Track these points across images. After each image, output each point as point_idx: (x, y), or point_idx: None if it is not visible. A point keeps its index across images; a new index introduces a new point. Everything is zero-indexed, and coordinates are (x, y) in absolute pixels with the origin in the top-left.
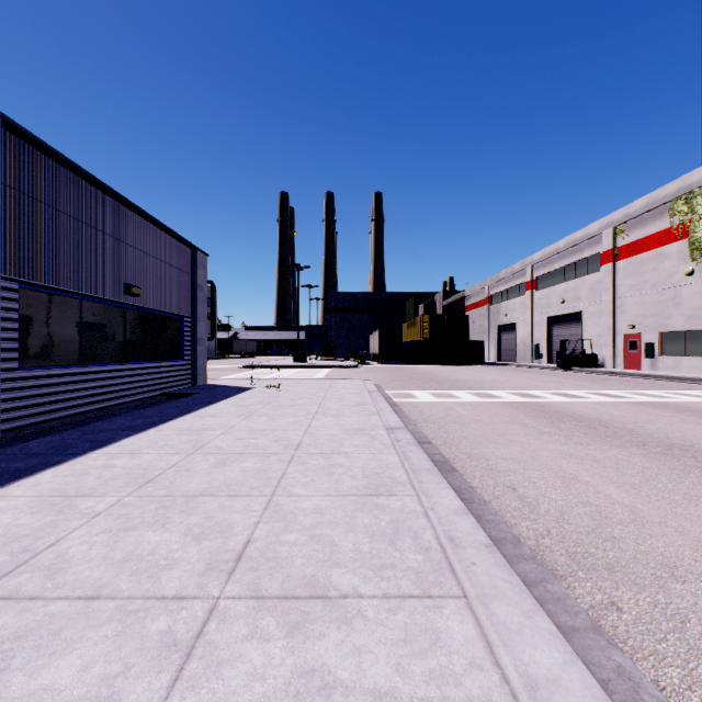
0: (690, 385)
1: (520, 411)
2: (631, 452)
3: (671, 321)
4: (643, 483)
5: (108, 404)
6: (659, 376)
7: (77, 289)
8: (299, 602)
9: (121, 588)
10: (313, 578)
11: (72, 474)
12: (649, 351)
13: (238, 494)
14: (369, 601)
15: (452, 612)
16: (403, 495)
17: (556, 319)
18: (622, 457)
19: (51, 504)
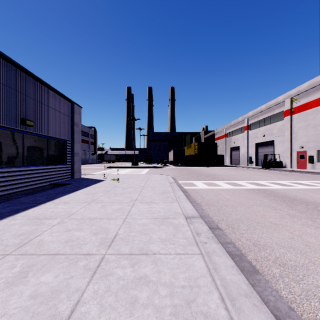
0: None
1: (262, 196)
2: None
3: None
4: None
5: (7, 192)
6: (319, 173)
7: None
8: None
9: None
10: None
11: None
12: (311, 160)
13: None
14: None
15: None
16: None
17: (260, 144)
18: None
19: None
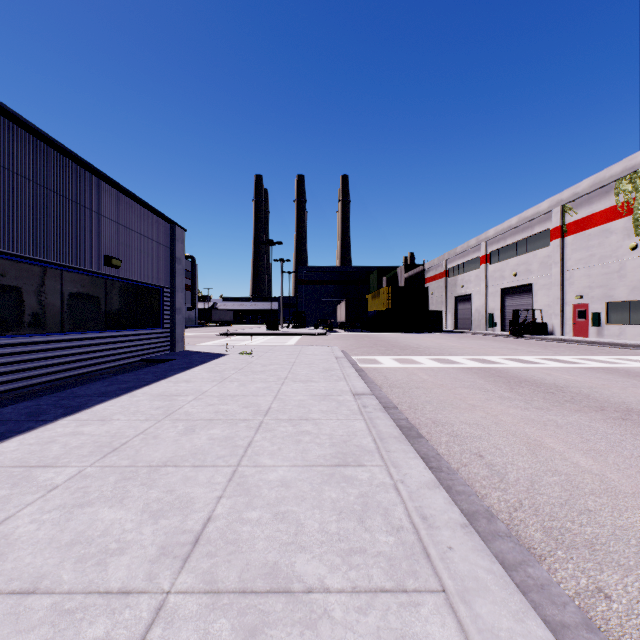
0: (635, 351)
1: (479, 377)
2: (591, 417)
3: (617, 292)
4: (608, 449)
5: (88, 369)
6: (606, 343)
7: (58, 260)
8: (259, 598)
9: (62, 579)
10: (275, 566)
11: (39, 442)
12: (596, 320)
13: (203, 464)
14: (336, 597)
15: (430, 612)
16: (371, 465)
17: (509, 291)
18: (583, 423)
19: (9, 475)
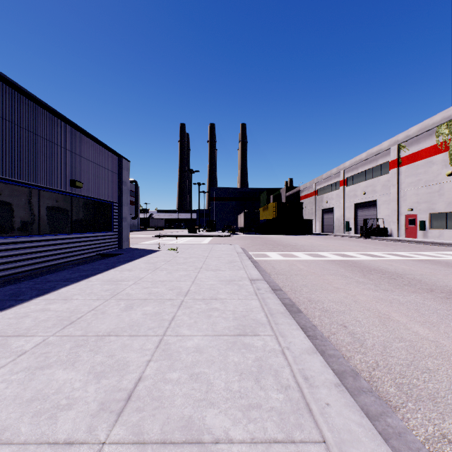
0: (451, 248)
1: (341, 266)
2: (424, 297)
3: (437, 206)
4: (439, 321)
5: (58, 261)
6: (430, 242)
7: (36, 182)
8: (176, 449)
9: (20, 431)
10: (189, 420)
11: (16, 316)
12: (422, 226)
13: (137, 334)
14: (238, 447)
15: None
16: (264, 335)
17: (360, 205)
18: (419, 301)
19: None
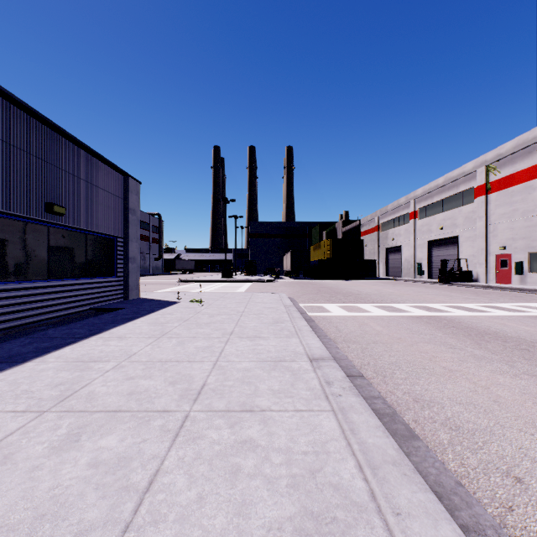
0: None
1: (434, 328)
2: None
3: None
4: None
5: (25, 321)
6: (532, 290)
7: None
8: None
9: None
10: None
11: None
12: (519, 268)
13: None
14: None
15: None
16: None
17: (435, 242)
18: None
19: None
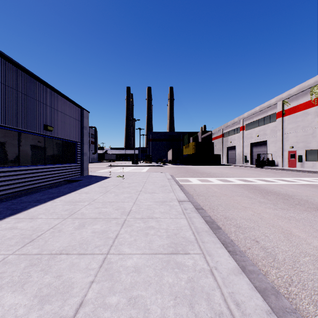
0: None
1: (245, 189)
2: (314, 214)
3: (311, 145)
4: None
5: (34, 186)
6: (306, 171)
7: (16, 126)
8: None
9: None
10: None
11: None
12: (300, 159)
13: (85, 252)
14: None
15: None
16: (193, 253)
17: (255, 144)
18: (311, 218)
19: None
